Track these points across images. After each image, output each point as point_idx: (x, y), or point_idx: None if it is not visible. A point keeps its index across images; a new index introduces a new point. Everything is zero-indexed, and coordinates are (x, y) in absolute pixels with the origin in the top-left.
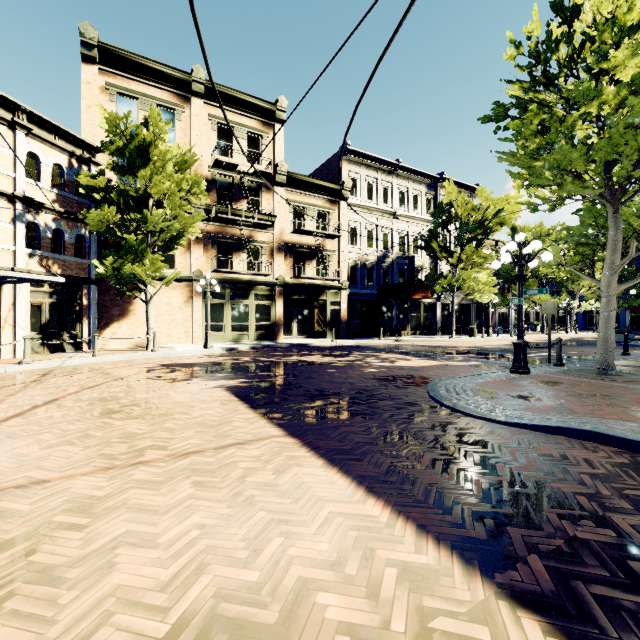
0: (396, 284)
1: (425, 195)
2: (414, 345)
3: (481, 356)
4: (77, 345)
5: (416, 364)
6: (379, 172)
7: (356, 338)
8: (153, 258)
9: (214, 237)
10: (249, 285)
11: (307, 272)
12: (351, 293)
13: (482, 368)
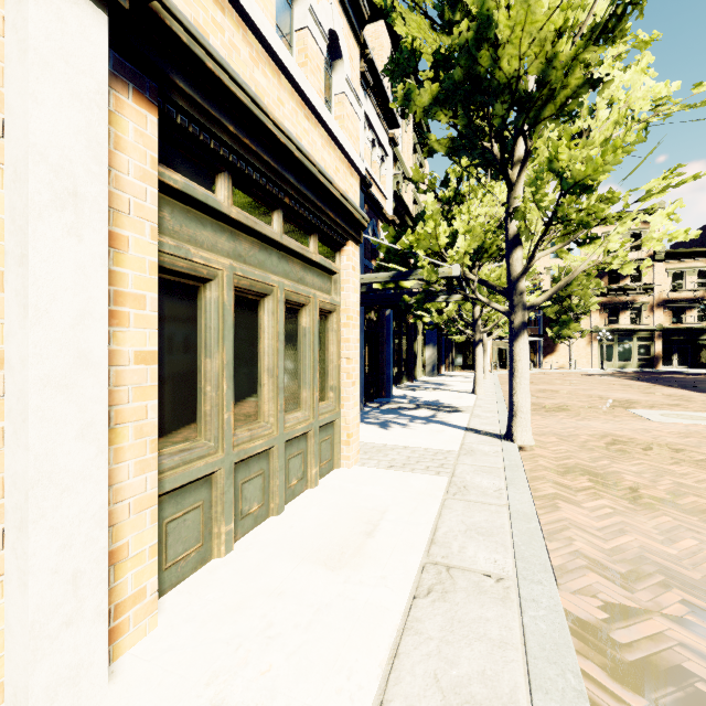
0: None
1: None
2: None
3: None
4: (534, 366)
5: None
6: None
7: None
8: (574, 325)
9: (606, 305)
10: (632, 332)
11: (686, 319)
12: None
13: None
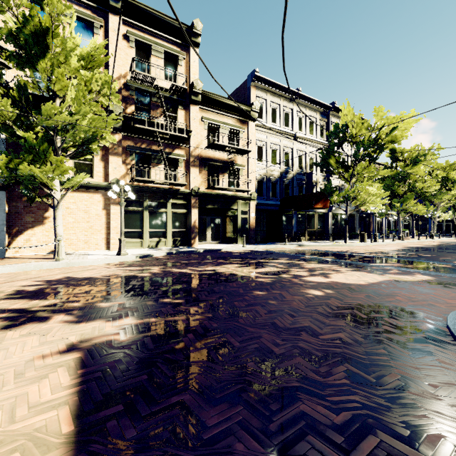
0: (298, 196)
1: (319, 121)
2: (320, 250)
3: (410, 265)
4: None
5: (358, 279)
6: (282, 99)
7: (262, 243)
8: (57, 160)
9: (132, 148)
10: (166, 194)
11: (220, 184)
12: (258, 203)
13: (454, 288)
